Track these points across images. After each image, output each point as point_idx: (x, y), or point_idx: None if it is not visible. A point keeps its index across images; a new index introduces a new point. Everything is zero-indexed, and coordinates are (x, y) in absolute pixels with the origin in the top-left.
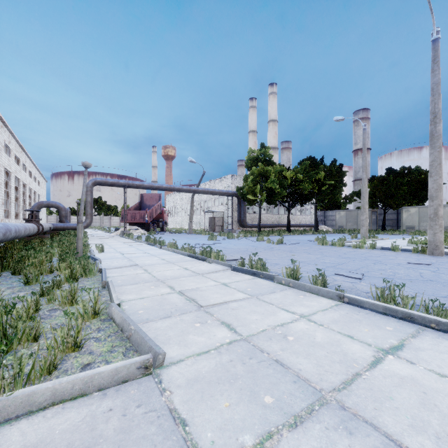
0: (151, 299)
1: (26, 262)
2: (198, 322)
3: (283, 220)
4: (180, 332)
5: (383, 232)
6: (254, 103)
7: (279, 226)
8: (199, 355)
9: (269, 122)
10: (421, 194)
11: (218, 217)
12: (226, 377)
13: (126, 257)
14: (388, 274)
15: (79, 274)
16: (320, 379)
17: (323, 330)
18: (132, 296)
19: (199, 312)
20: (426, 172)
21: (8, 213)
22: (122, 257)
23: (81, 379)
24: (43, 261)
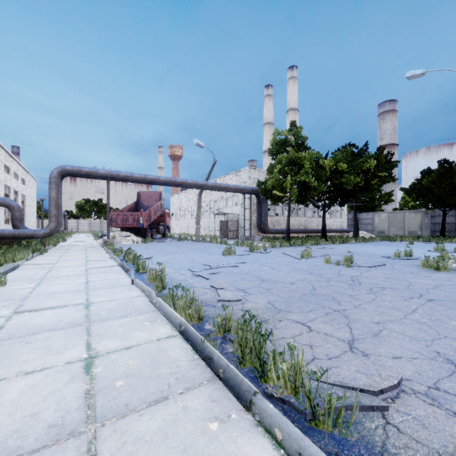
0: None
1: None
2: None
3: (310, 224)
4: None
5: (450, 240)
6: (270, 91)
7: (308, 231)
8: None
9: (289, 111)
10: None
11: (232, 220)
12: None
13: None
14: None
15: None
16: None
17: None
18: None
19: None
20: None
21: None
22: None
23: None
24: None
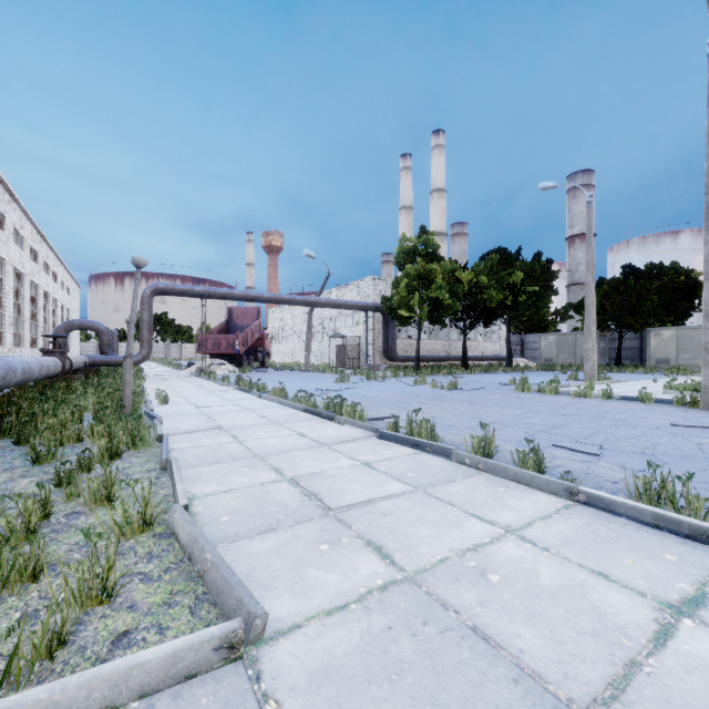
0: (243, 494)
1: (38, 424)
2: (325, 541)
3: (455, 349)
4: (293, 563)
5: (618, 369)
6: (408, 162)
7: (449, 359)
8: (329, 614)
9: (433, 192)
10: (680, 308)
11: (352, 344)
12: (382, 668)
13: (203, 412)
14: (644, 445)
15: (124, 446)
16: (564, 675)
17: (551, 561)
18: (211, 487)
19: (327, 520)
20: (688, 272)
21: (20, 339)
22: (198, 412)
23: (105, 678)
24: (67, 421)
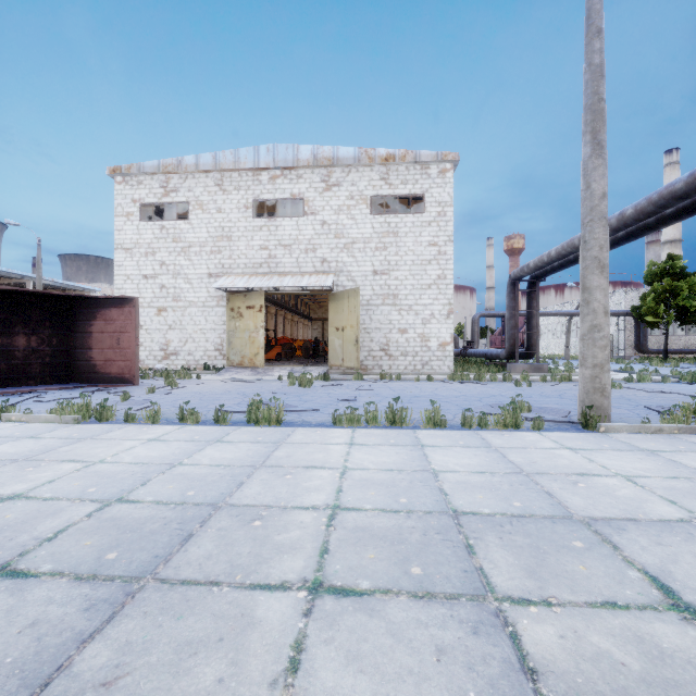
0: None
1: None
2: None
3: None
4: None
5: None
6: (674, 157)
7: None
8: None
9: None
10: None
11: None
12: None
13: None
14: None
15: None
16: None
17: None
18: None
19: None
20: None
21: None
22: None
23: None
24: None
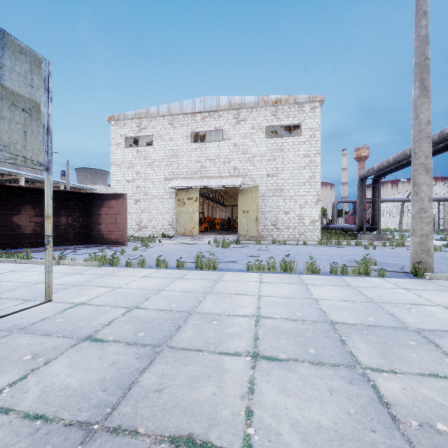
0: None
1: None
2: None
3: None
4: None
5: None
6: None
7: None
8: None
9: None
10: None
11: None
12: None
13: None
14: None
15: None
16: None
17: None
18: None
19: None
20: None
21: None
22: None
23: None
24: None
